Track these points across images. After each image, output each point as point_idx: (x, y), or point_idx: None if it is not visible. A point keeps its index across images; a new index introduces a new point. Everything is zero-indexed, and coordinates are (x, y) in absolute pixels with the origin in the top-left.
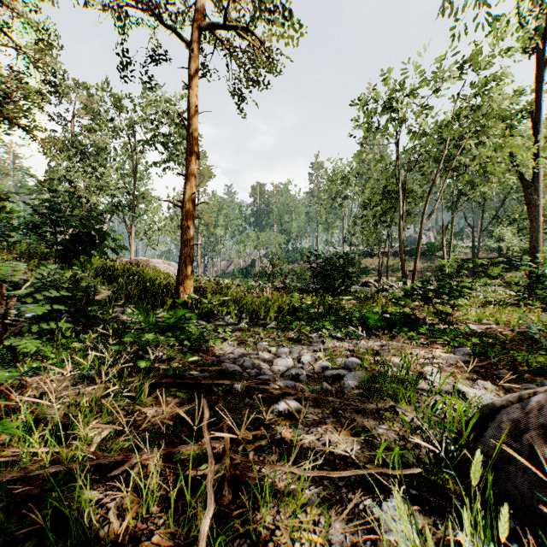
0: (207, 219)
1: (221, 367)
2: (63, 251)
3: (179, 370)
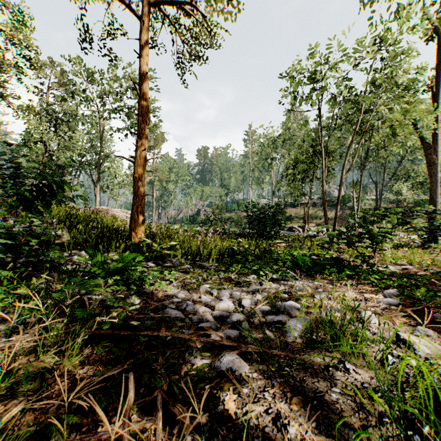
0: (160, 175)
1: (164, 313)
2: (22, 200)
3: (118, 319)
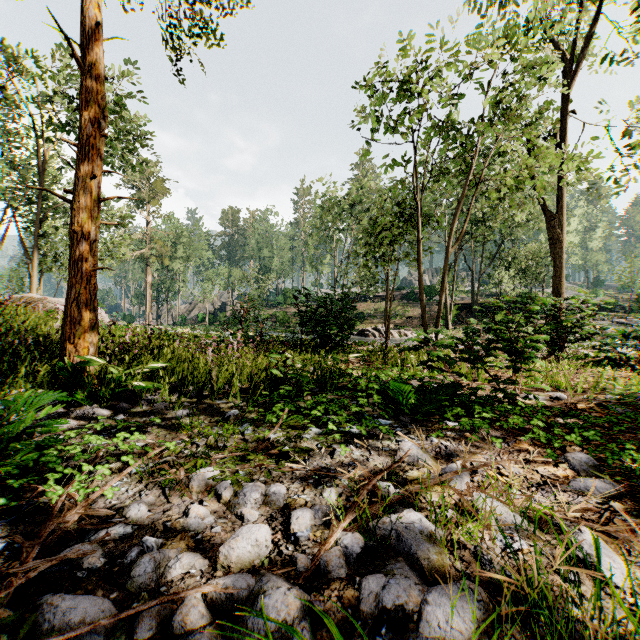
0: (160, 248)
1: (40, 617)
2: None
3: None
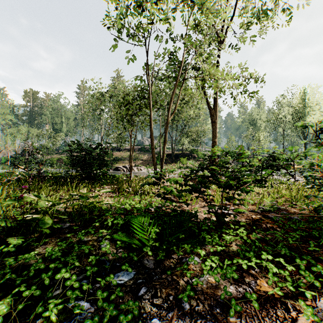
0: None
1: None
2: None
3: None
